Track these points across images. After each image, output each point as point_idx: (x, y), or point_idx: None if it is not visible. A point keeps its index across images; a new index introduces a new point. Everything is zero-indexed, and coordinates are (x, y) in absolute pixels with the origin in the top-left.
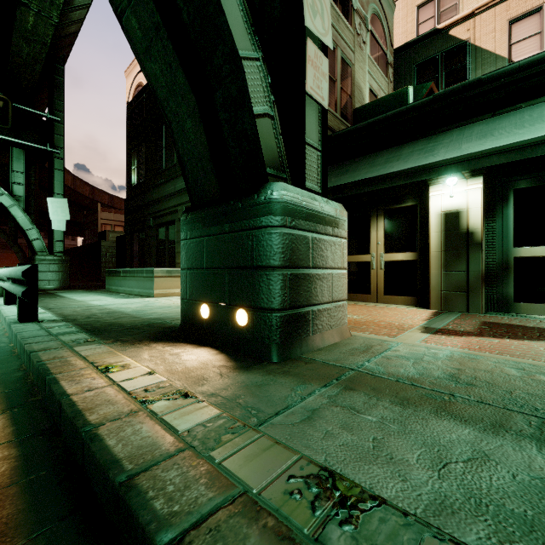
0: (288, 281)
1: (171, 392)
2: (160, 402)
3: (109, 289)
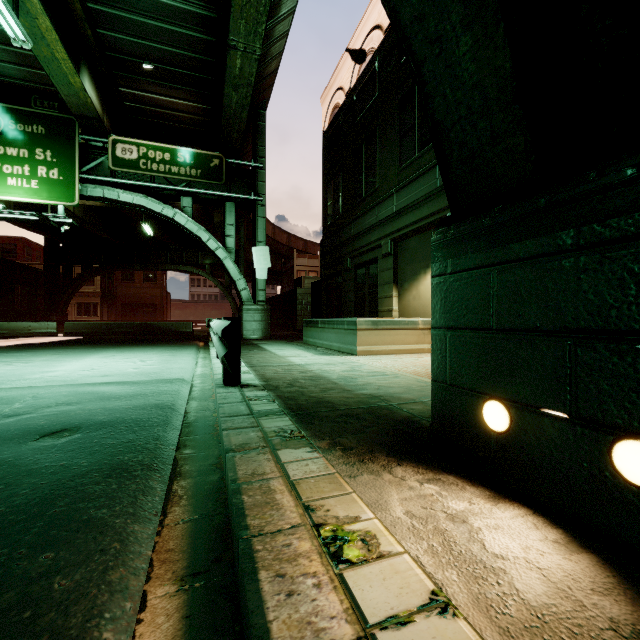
0: None
1: None
2: None
3: (306, 342)
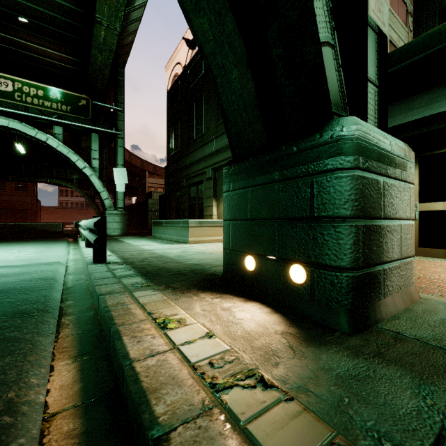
0: (361, 234)
1: (242, 372)
2: (235, 391)
3: (154, 236)
